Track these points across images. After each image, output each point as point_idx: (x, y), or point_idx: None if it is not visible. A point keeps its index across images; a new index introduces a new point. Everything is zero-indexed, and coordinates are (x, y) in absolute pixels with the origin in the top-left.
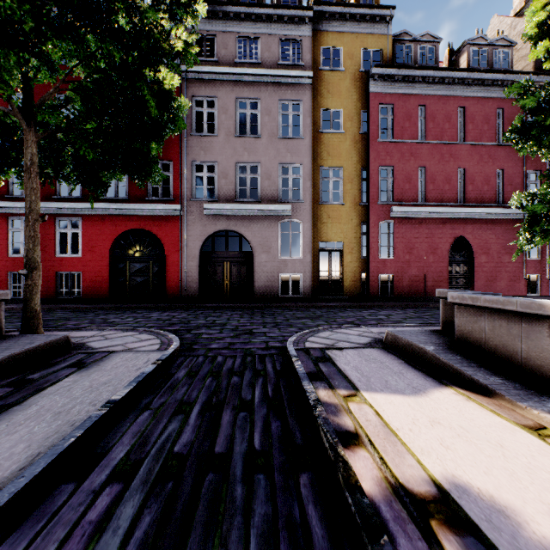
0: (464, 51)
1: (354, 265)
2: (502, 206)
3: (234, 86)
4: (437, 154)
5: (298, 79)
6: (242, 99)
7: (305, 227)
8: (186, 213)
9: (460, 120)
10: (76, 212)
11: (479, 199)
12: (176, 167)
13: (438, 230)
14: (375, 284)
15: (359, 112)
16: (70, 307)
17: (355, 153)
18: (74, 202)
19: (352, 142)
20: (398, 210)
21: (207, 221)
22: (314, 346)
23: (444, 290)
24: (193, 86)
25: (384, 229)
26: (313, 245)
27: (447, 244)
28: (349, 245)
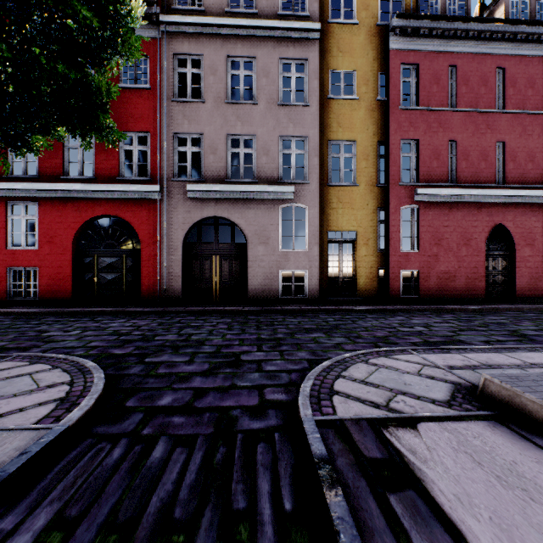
0: (501, 4)
1: (370, 259)
2: None
3: (224, 41)
4: (471, 124)
5: (303, 33)
6: (235, 57)
7: (311, 213)
8: (166, 196)
9: (498, 84)
10: (32, 195)
11: (521, 180)
12: (154, 139)
13: (472, 217)
14: (395, 282)
15: (376, 74)
16: (15, 311)
17: (371, 124)
18: (29, 182)
19: (368, 110)
20: (424, 192)
21: (192, 205)
22: (354, 412)
23: None
24: (175, 41)
25: (406, 216)
26: (320, 235)
27: (483, 234)
28: (364, 235)
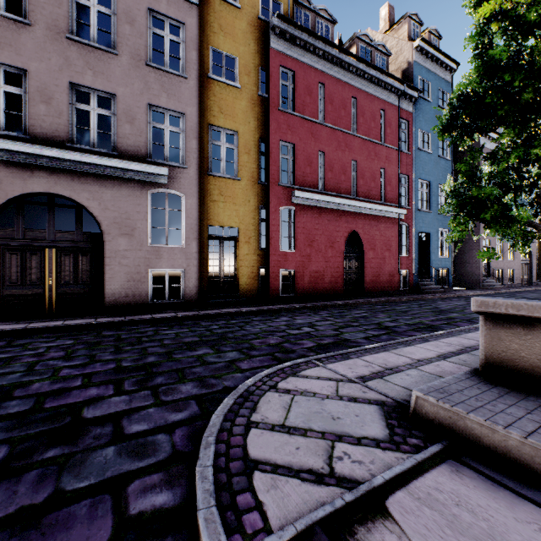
0: (354, 44)
1: (252, 258)
2: (384, 204)
3: None
4: (335, 140)
5: None
6: None
7: (189, 203)
8: None
9: (353, 111)
10: None
11: (368, 195)
12: None
13: (336, 223)
14: (276, 281)
15: (258, 68)
16: None
17: (253, 118)
18: None
19: (250, 103)
20: (300, 195)
21: (5, 172)
22: (296, 509)
23: (502, 301)
24: None
25: (285, 217)
26: (199, 229)
27: (343, 238)
28: (246, 232)
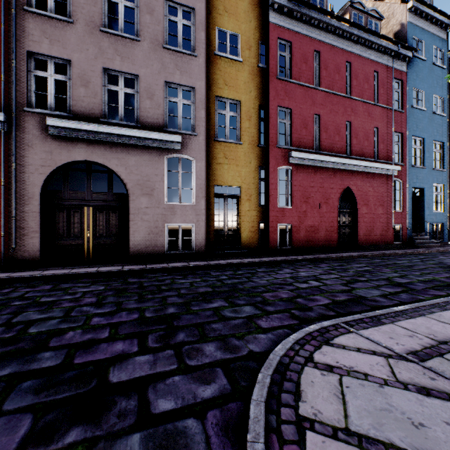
0: (346, 13)
1: (252, 214)
2: (377, 162)
3: None
4: (329, 103)
5: None
6: None
7: (198, 166)
8: (16, 129)
9: (346, 75)
10: None
11: (361, 153)
12: None
13: (330, 180)
14: (274, 235)
15: (258, 42)
16: None
17: (253, 87)
18: None
19: (251, 74)
20: (297, 155)
21: (54, 145)
22: None
23: None
24: None
25: (282, 176)
26: (207, 189)
27: (337, 194)
28: (247, 191)
